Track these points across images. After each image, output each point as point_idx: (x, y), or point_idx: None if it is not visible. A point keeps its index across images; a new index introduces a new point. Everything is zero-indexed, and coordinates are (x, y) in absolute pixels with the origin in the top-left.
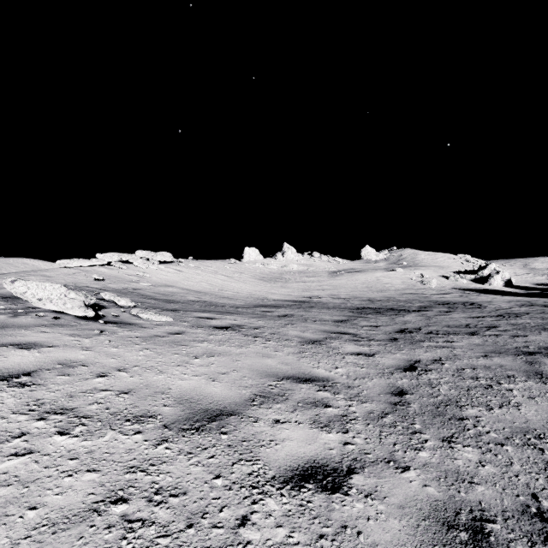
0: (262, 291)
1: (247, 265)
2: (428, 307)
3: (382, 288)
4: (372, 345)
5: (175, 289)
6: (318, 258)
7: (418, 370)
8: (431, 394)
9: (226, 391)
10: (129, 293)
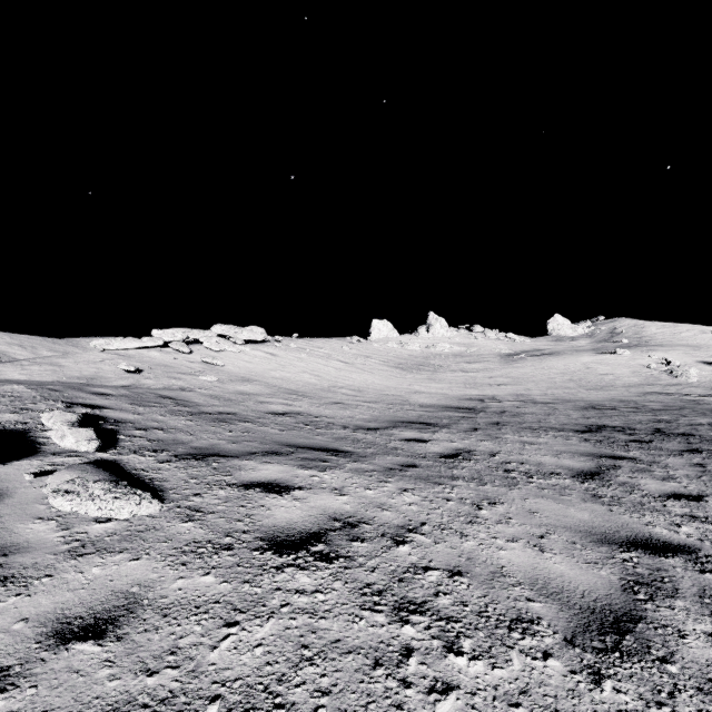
0: (399, 388)
1: (375, 344)
2: None
3: (599, 383)
4: None
5: (255, 387)
6: (481, 333)
7: None
8: None
9: None
10: (154, 400)
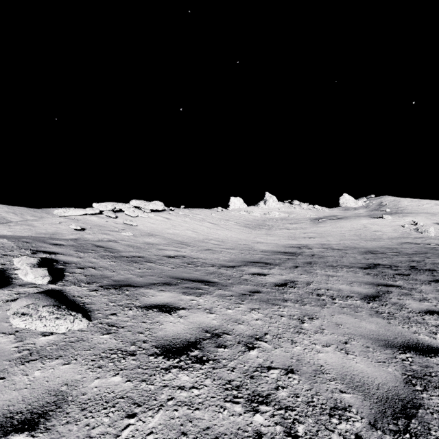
0: (247, 239)
1: (232, 212)
2: None
3: (373, 237)
4: None
5: (156, 240)
6: (298, 205)
7: None
8: None
9: None
10: (91, 248)
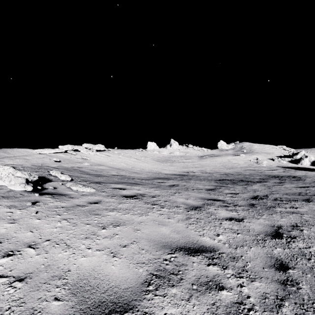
0: (158, 168)
1: (149, 152)
2: (266, 179)
3: (232, 166)
4: (238, 210)
5: (104, 167)
6: (192, 148)
7: (284, 237)
8: (311, 268)
9: (124, 271)
10: (73, 170)
